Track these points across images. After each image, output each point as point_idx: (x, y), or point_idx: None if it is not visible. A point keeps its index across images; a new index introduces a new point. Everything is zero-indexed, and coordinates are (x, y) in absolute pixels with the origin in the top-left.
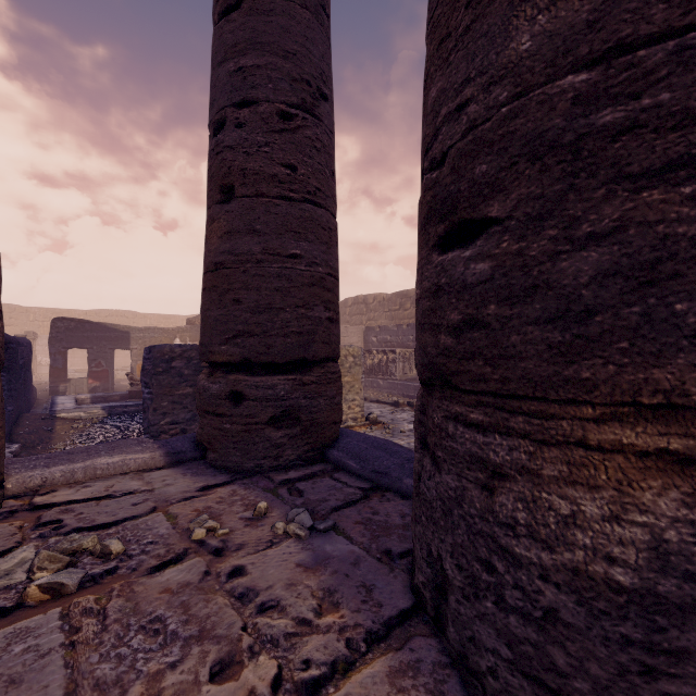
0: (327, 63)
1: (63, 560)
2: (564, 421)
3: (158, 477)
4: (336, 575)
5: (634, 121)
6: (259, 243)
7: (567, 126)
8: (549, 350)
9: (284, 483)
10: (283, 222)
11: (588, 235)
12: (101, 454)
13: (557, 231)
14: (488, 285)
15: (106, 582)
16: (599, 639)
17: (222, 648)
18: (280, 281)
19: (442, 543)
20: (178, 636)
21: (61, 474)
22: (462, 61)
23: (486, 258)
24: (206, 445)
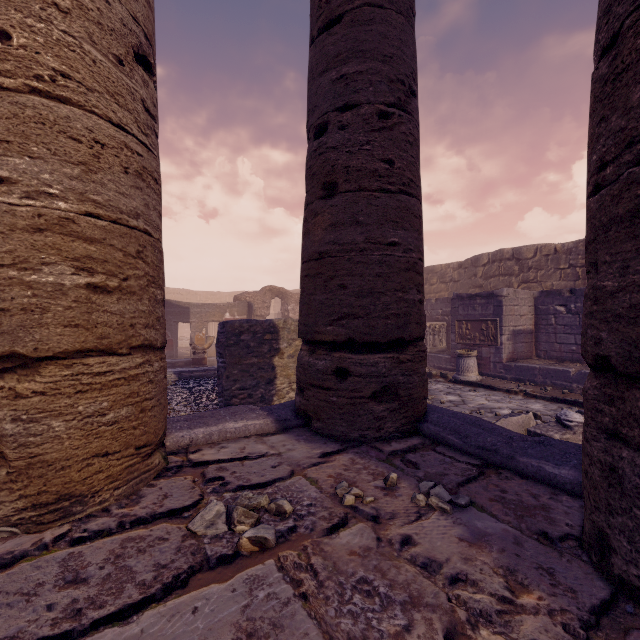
0: (415, 62)
1: (254, 516)
2: None
3: (277, 442)
4: (505, 554)
5: None
6: (362, 233)
7: None
8: None
9: (393, 454)
10: (383, 213)
11: None
12: (226, 418)
13: None
14: None
15: (295, 539)
16: None
17: (441, 617)
18: (380, 267)
19: None
20: (392, 600)
21: (202, 435)
22: None
23: None
24: (311, 414)
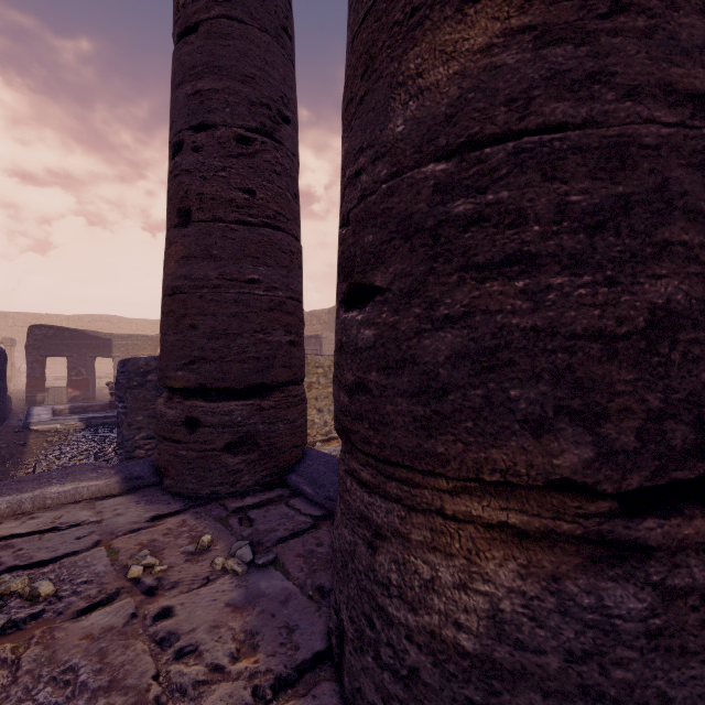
0: (290, 86)
1: None
2: (427, 490)
3: (110, 506)
4: (263, 615)
5: (481, 214)
6: (215, 268)
7: (429, 212)
8: (414, 423)
9: (237, 511)
10: (240, 247)
11: (445, 317)
12: (53, 482)
13: (421, 310)
14: (372, 352)
15: (28, 628)
16: (449, 700)
17: (128, 700)
18: (237, 306)
19: (340, 594)
20: (88, 688)
21: (7, 505)
22: (358, 129)
23: (372, 325)
24: (163, 471)
